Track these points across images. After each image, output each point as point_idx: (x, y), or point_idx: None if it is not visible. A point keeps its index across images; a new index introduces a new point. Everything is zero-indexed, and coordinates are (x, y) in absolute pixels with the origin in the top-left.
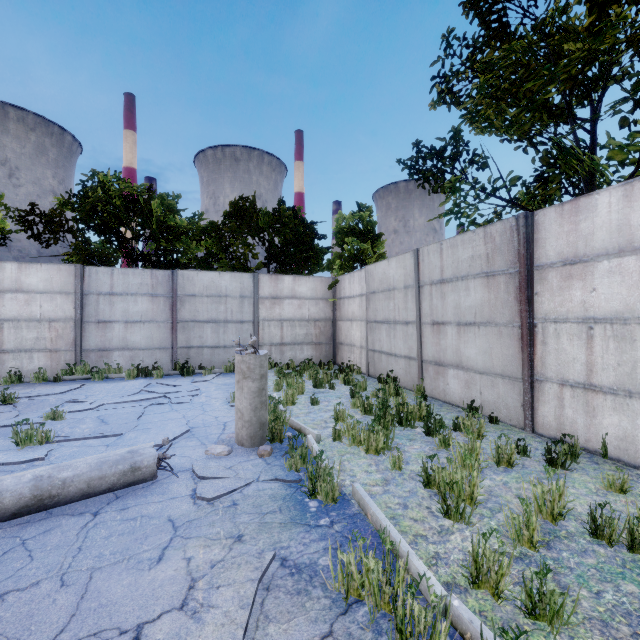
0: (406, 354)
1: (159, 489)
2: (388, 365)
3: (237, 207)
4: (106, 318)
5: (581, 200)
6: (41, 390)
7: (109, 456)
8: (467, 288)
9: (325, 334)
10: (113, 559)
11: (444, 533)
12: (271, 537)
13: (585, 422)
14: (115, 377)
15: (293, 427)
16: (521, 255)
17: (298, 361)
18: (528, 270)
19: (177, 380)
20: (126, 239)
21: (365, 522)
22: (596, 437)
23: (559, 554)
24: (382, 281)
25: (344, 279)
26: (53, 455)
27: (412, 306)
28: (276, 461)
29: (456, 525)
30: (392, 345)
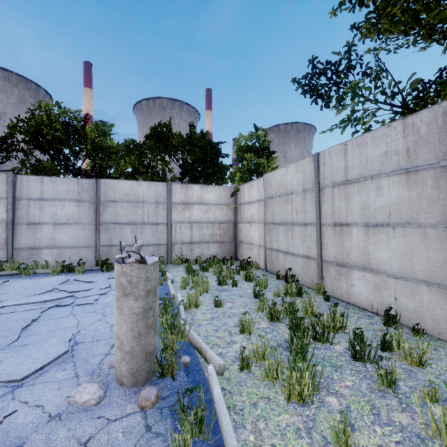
0: (304, 253)
1: None
2: (285, 263)
3: (156, 131)
4: (36, 220)
5: None
6: None
7: None
8: (378, 187)
9: (228, 234)
10: None
11: None
12: None
13: None
14: (42, 272)
15: (192, 344)
16: None
17: (205, 257)
18: None
19: (96, 276)
20: (65, 156)
21: None
22: None
23: None
24: (280, 187)
25: (244, 188)
26: None
27: (311, 208)
28: (160, 423)
29: None
30: (289, 245)
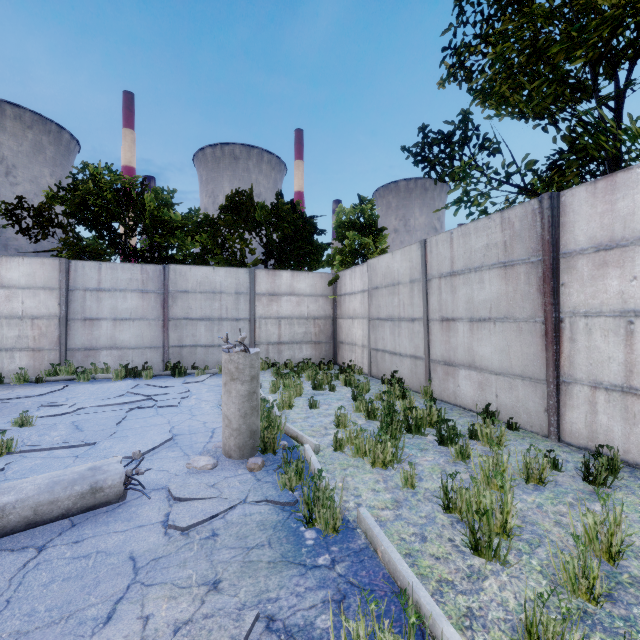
0: (412, 353)
1: (125, 514)
2: (392, 365)
3: (233, 201)
4: (93, 315)
5: (618, 176)
6: (20, 392)
7: (64, 474)
8: (481, 280)
9: (325, 333)
10: (47, 619)
11: (475, 577)
12: (256, 584)
13: (623, 430)
14: (102, 378)
15: (289, 434)
16: (545, 241)
17: (297, 361)
18: (553, 258)
19: (167, 381)
20: (118, 234)
21: (374, 561)
22: (637, 448)
23: (628, 610)
24: (386, 275)
25: (345, 275)
26: (11, 469)
27: (419, 301)
28: (268, 477)
29: (489, 565)
30: (396, 344)
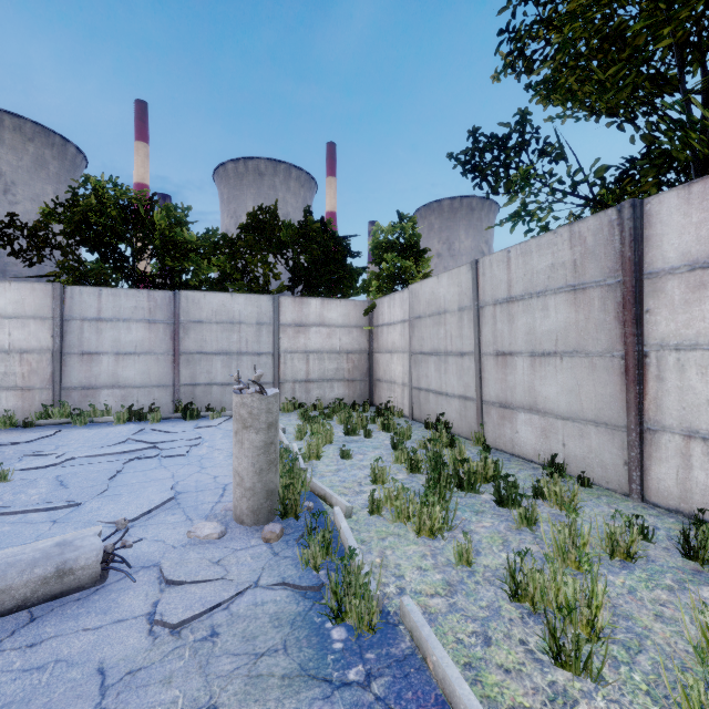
0: (461, 393)
1: (102, 603)
2: (437, 407)
3: (256, 219)
4: (92, 349)
5: None
6: (3, 438)
7: (23, 553)
8: (545, 307)
9: (360, 369)
10: None
11: (560, 702)
12: None
13: None
14: (102, 421)
15: (315, 492)
16: (626, 259)
17: (327, 401)
18: (636, 279)
19: (177, 425)
20: (123, 256)
21: (424, 675)
22: None
23: None
24: (430, 303)
25: (382, 303)
26: None
27: (469, 333)
28: (287, 550)
29: (577, 682)
30: (443, 382)
